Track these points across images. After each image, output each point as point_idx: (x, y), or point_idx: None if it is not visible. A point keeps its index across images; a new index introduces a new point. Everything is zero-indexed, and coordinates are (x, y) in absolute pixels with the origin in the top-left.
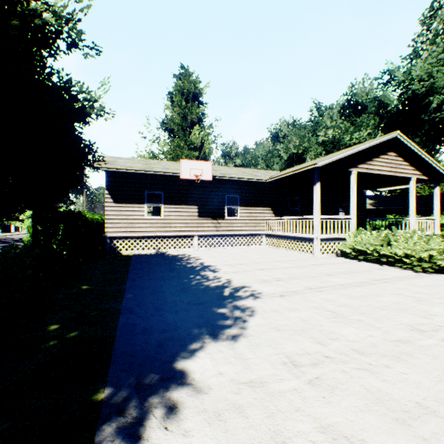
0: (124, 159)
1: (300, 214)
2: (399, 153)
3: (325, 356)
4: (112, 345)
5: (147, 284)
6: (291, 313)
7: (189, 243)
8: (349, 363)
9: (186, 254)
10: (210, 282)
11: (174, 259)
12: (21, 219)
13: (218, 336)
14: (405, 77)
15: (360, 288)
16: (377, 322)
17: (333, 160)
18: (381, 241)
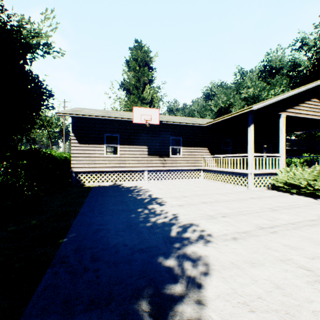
0: (89, 110)
1: (231, 153)
2: None
3: None
4: None
5: (95, 220)
6: (255, 270)
7: (141, 176)
8: None
9: (137, 186)
10: (157, 217)
11: (126, 191)
12: None
13: None
14: (319, 39)
15: (316, 228)
16: None
17: (266, 104)
18: (315, 176)
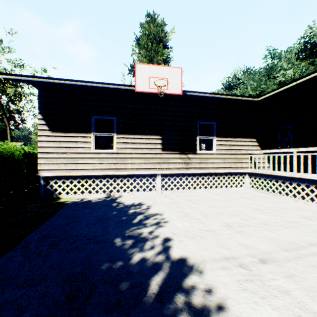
0: None
1: (293, 147)
2: None
3: None
4: None
5: None
6: None
7: (152, 180)
8: None
9: (143, 203)
10: None
11: (117, 222)
12: None
13: None
14: None
15: None
16: None
17: None
18: None
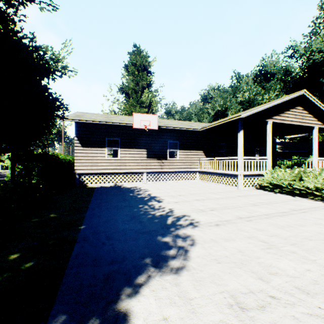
0: (90, 114)
1: (225, 156)
2: (305, 107)
3: (270, 297)
4: (61, 278)
5: (103, 213)
6: (227, 243)
7: (140, 177)
8: (297, 307)
9: (137, 186)
10: (155, 211)
11: (127, 191)
12: (2, 159)
13: (163, 268)
14: (307, 49)
15: (283, 217)
16: (310, 254)
17: (253, 112)
18: (294, 177)
